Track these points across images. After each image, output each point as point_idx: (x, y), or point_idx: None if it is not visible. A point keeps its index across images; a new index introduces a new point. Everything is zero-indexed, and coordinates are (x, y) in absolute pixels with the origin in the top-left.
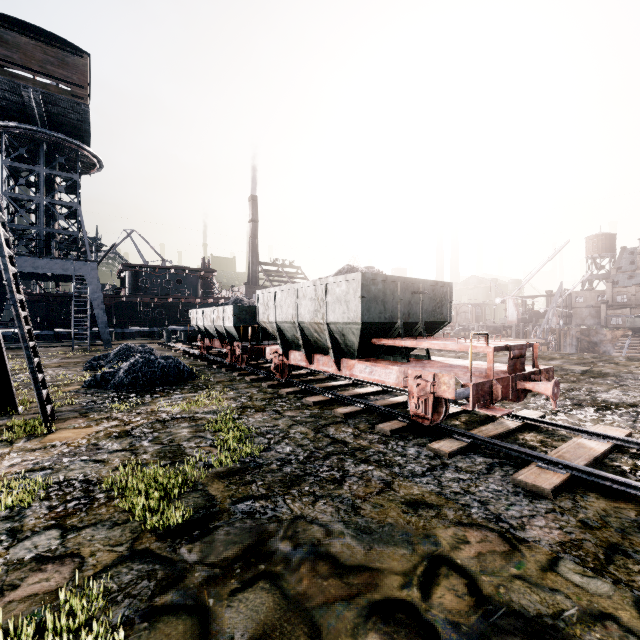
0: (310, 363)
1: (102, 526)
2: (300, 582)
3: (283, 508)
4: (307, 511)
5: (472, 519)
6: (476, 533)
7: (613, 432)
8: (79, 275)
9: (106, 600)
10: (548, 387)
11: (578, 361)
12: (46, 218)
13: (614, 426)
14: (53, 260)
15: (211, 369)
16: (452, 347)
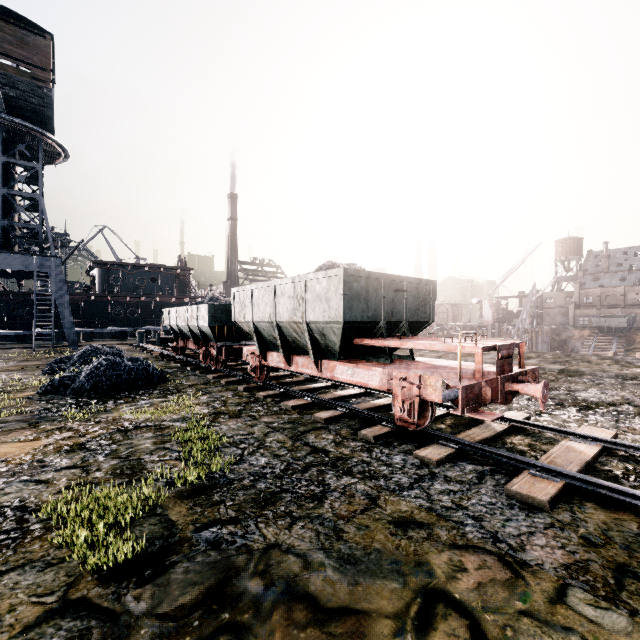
0: (289, 365)
1: (31, 568)
2: (272, 635)
3: (255, 534)
4: (282, 537)
5: (467, 540)
6: (473, 557)
7: (599, 433)
8: (42, 272)
9: None
10: (538, 389)
11: (553, 360)
12: (4, 210)
13: (598, 427)
14: (12, 255)
15: (184, 371)
16: (439, 347)
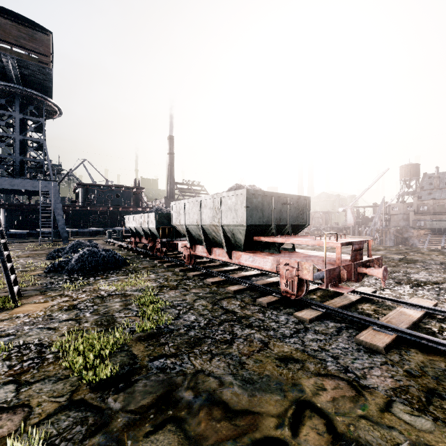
0: (209, 254)
1: (49, 381)
2: (199, 425)
3: (188, 364)
4: (205, 366)
5: (327, 371)
6: (331, 382)
7: (424, 303)
8: (45, 191)
9: (46, 443)
10: (379, 271)
11: (396, 251)
12: (20, 150)
13: (424, 298)
14: (25, 180)
15: (139, 258)
16: (311, 243)
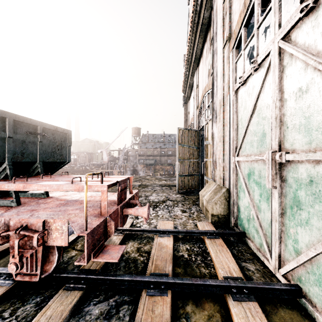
0: None
1: None
2: None
3: None
4: None
5: None
6: None
7: (168, 225)
8: None
9: None
10: (145, 211)
11: (135, 179)
12: None
13: (164, 218)
14: None
15: None
16: (66, 188)
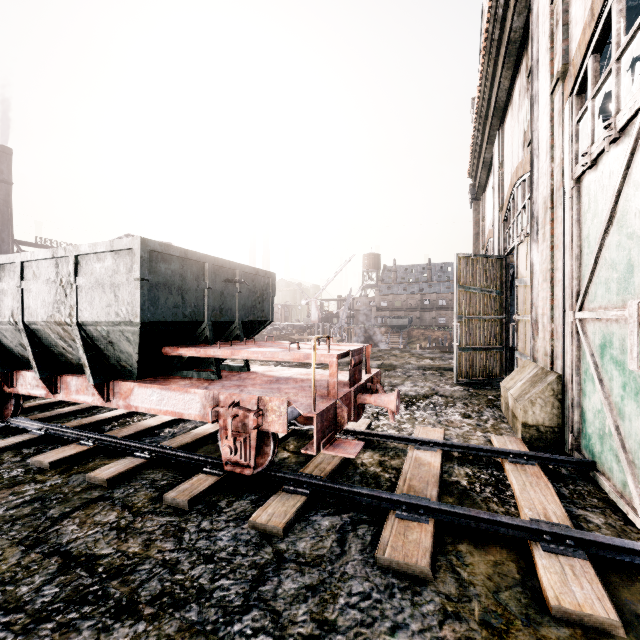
0: (53, 391)
1: None
2: None
3: None
4: None
5: None
6: None
7: (434, 434)
8: None
9: None
10: (392, 400)
11: (371, 355)
12: None
13: (427, 424)
14: None
15: None
16: (283, 357)
